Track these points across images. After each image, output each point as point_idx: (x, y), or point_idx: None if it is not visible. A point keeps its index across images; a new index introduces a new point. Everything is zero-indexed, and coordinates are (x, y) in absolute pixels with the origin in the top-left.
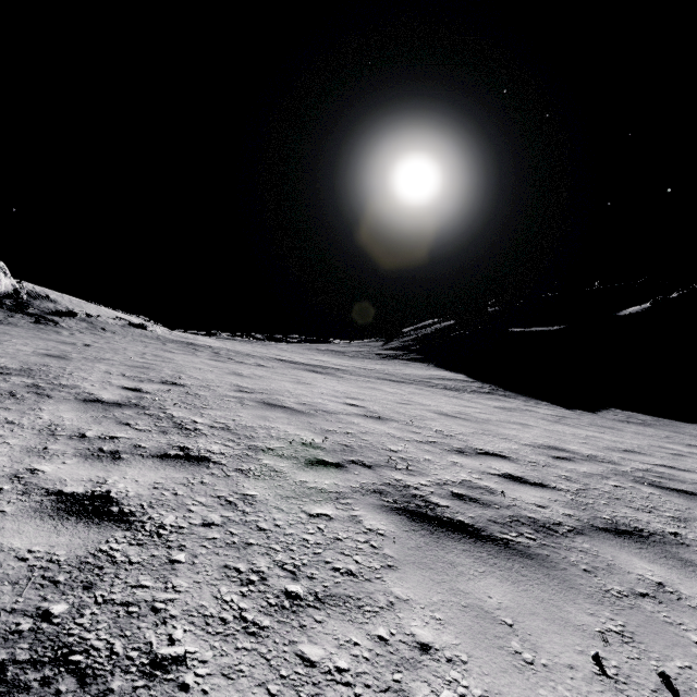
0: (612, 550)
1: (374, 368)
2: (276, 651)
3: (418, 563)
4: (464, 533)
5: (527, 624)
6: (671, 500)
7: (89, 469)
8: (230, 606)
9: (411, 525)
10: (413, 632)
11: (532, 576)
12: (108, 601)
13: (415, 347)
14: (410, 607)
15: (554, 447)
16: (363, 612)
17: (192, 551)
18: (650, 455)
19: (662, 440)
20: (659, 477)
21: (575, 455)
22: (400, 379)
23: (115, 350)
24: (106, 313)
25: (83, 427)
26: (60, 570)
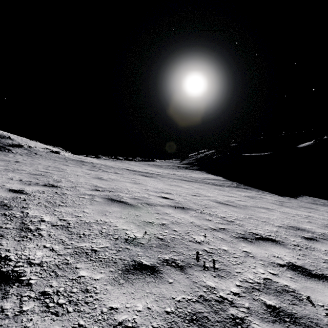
0: None
1: (176, 174)
2: None
3: None
4: None
5: None
6: None
7: None
8: None
9: None
10: None
11: None
12: None
13: (196, 163)
14: None
15: (297, 227)
16: None
17: None
18: None
19: None
20: None
21: (315, 235)
22: (190, 179)
23: (33, 164)
24: (40, 145)
25: None
26: None
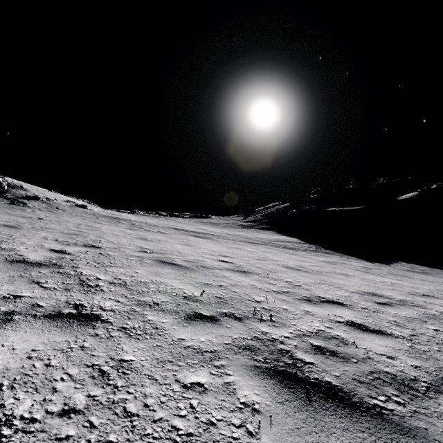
0: None
1: (237, 234)
2: None
3: None
4: (336, 400)
5: None
6: None
7: None
8: None
9: (284, 393)
10: None
11: None
12: None
13: (264, 221)
14: None
15: (374, 293)
16: None
17: None
18: (442, 299)
19: (442, 285)
20: None
21: (392, 301)
22: (255, 241)
23: (60, 222)
24: (60, 197)
25: None
26: None
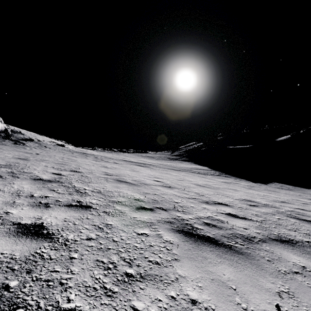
0: (280, 250)
1: (166, 164)
2: (120, 305)
3: (189, 257)
4: (210, 242)
5: (243, 288)
6: (304, 225)
7: (34, 212)
8: (98, 281)
9: (185, 238)
10: (188, 293)
11: (243, 263)
12: (38, 279)
13: (185, 155)
14: (186, 280)
15: (249, 200)
16: (163, 283)
17: (81, 252)
18: (293, 204)
19: (297, 197)
20: (298, 214)
21: (259, 204)
22: (178, 169)
23: (50, 156)
24: (46, 139)
25: (32, 192)
26: (16, 263)
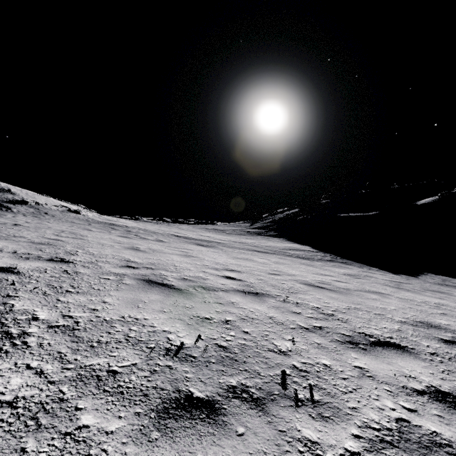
0: None
1: (245, 242)
2: None
3: None
4: None
5: None
6: None
7: None
8: None
9: None
10: None
11: None
12: None
13: (273, 227)
14: None
15: (428, 323)
16: None
17: None
18: None
19: None
20: None
21: None
22: (264, 250)
23: (39, 228)
24: (52, 202)
25: None
26: None
